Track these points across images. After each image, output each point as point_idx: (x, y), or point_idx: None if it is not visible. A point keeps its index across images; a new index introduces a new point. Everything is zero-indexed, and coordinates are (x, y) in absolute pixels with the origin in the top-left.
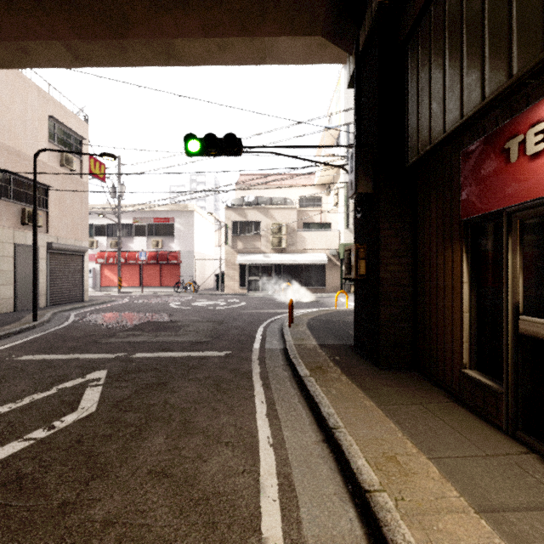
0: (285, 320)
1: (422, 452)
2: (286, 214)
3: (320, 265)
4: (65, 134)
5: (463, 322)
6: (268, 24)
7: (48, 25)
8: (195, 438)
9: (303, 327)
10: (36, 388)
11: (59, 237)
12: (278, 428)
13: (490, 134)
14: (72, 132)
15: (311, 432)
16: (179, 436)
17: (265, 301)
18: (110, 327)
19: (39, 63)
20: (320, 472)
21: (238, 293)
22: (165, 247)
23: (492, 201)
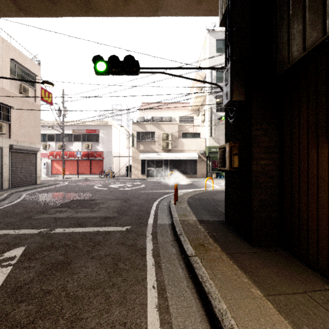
0: (171, 198)
1: None
2: (171, 127)
3: (193, 160)
4: (23, 72)
5: None
6: None
7: None
8: None
9: (185, 204)
10: None
11: (19, 141)
12: None
13: None
14: (28, 70)
15: None
16: None
17: (158, 183)
18: (46, 204)
19: None
20: None
21: (140, 178)
22: (93, 149)
23: None
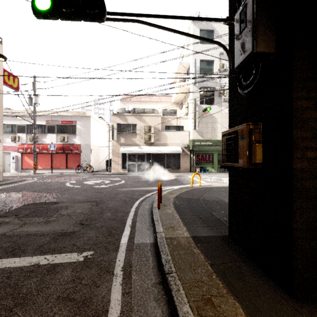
0: (154, 198)
1: None
2: (154, 119)
3: (177, 154)
4: None
5: None
6: None
7: None
8: None
9: (171, 208)
10: None
11: None
12: None
13: None
14: None
15: None
16: None
17: (139, 179)
18: None
19: None
20: None
21: (121, 173)
22: (69, 141)
23: None
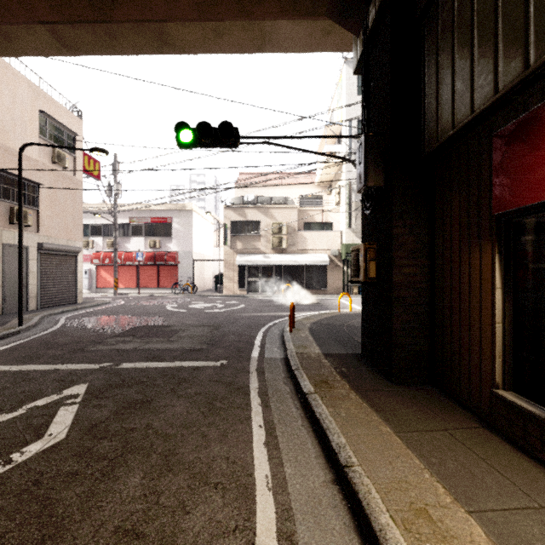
0: (285, 324)
1: (459, 502)
2: (287, 214)
3: (322, 266)
4: (57, 130)
5: (495, 334)
6: (267, 2)
7: (26, 3)
8: (179, 477)
9: (305, 333)
10: (3, 407)
11: (51, 237)
12: (278, 463)
13: (533, 110)
14: (65, 127)
15: (318, 468)
16: (159, 474)
17: (265, 303)
18: (99, 332)
19: (23, 50)
20: (331, 530)
21: (237, 295)
22: (162, 248)
23: (537, 190)
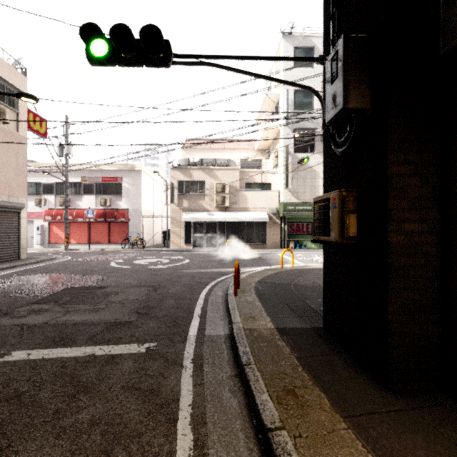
0: (229, 282)
1: None
2: (230, 174)
3: (261, 223)
4: None
5: None
6: None
7: None
8: None
9: (252, 295)
10: None
11: None
12: None
13: None
14: (5, 82)
15: None
16: None
17: (209, 258)
18: (19, 297)
19: None
20: None
21: (183, 249)
22: (113, 205)
23: None
